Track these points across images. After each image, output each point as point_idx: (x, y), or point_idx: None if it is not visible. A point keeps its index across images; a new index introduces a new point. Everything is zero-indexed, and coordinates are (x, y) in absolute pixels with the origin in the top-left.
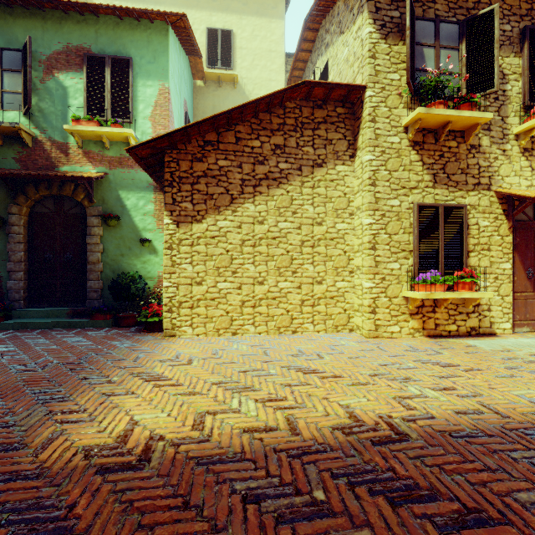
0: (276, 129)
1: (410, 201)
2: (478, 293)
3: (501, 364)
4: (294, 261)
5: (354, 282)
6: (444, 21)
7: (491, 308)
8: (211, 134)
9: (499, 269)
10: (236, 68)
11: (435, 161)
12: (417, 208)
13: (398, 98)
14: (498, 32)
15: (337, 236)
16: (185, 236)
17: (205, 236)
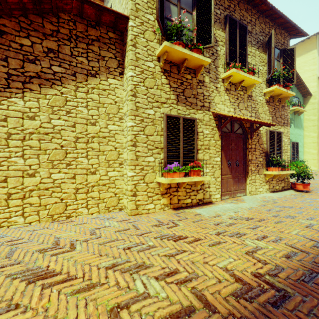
0: (49, 34)
1: (162, 112)
2: (202, 177)
3: (214, 231)
4: (68, 154)
5: (123, 172)
6: None
7: (210, 185)
8: None
9: (214, 161)
10: None
11: (178, 86)
12: (166, 117)
13: (153, 34)
14: (213, 8)
15: (109, 135)
16: None
17: None
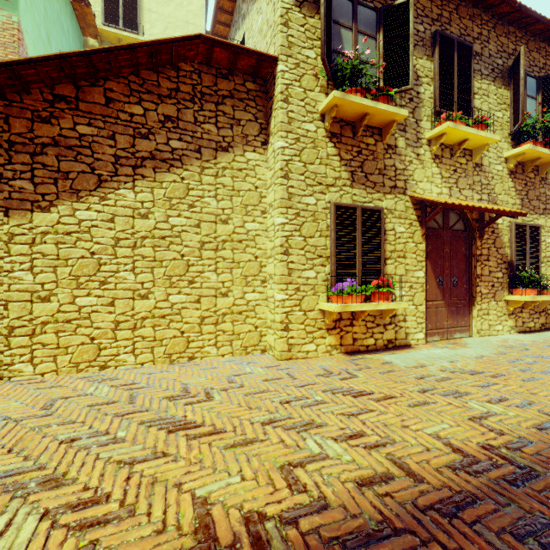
0: (166, 96)
1: (327, 199)
2: (394, 304)
3: (415, 386)
4: (191, 267)
5: (266, 294)
6: (362, 3)
7: (406, 318)
8: (65, 85)
9: (414, 277)
10: (144, 33)
11: (353, 158)
12: (334, 208)
13: (314, 79)
14: (413, 26)
15: (246, 238)
16: (19, 229)
17: (55, 230)
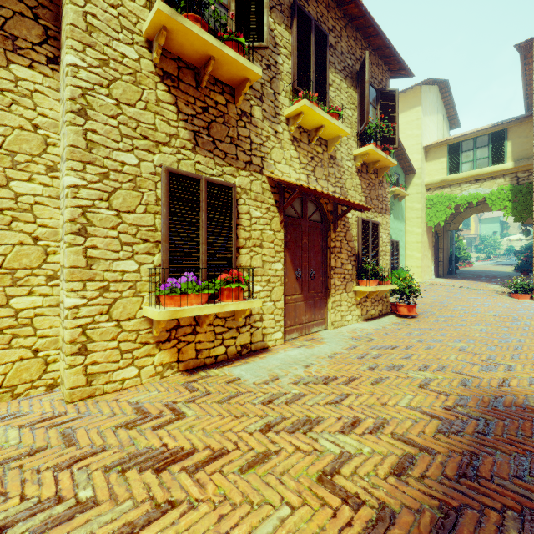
0: None
1: (157, 162)
2: (245, 303)
3: (259, 421)
4: None
5: (58, 296)
6: None
7: (263, 317)
8: None
9: (271, 270)
10: None
11: (196, 114)
12: (166, 175)
13: None
14: None
15: (13, 206)
16: None
17: None
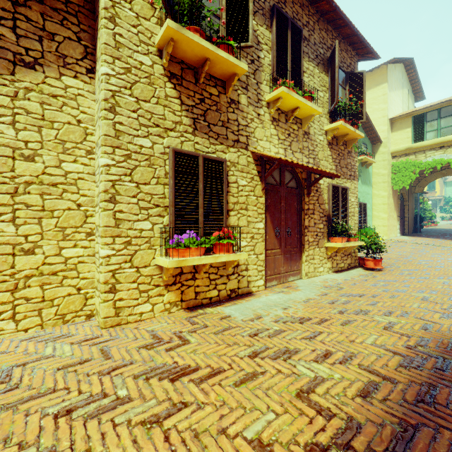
0: None
1: (166, 144)
2: (234, 255)
3: (247, 349)
4: None
5: (94, 248)
6: None
7: (248, 267)
8: None
9: (255, 229)
10: None
11: (195, 104)
12: (173, 154)
13: (149, 7)
14: None
15: (64, 181)
16: None
17: None
